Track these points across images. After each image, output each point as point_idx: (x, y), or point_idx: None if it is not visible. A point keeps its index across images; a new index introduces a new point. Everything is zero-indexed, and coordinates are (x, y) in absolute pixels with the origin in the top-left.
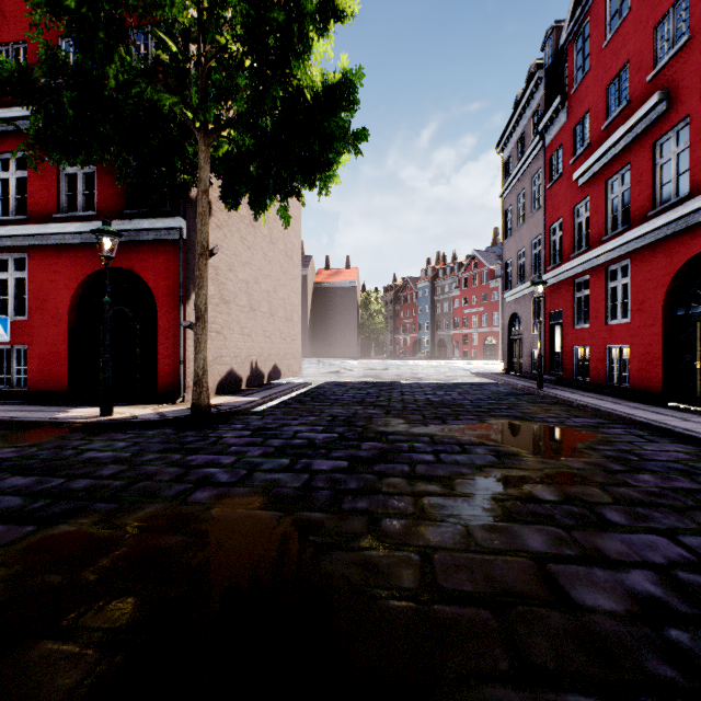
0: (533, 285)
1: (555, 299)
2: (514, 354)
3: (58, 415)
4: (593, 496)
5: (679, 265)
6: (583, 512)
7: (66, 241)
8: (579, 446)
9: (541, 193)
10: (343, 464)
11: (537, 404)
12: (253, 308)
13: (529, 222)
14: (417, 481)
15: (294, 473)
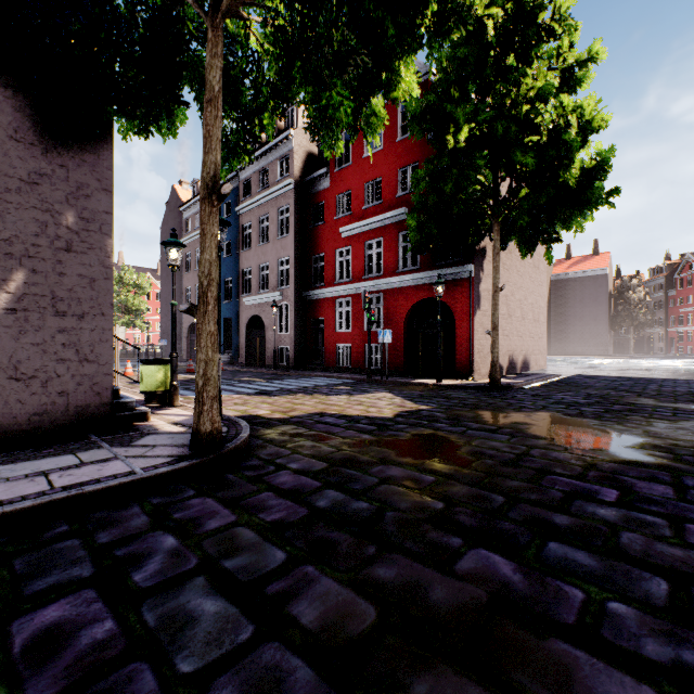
0: None
1: None
2: None
3: (414, 381)
4: None
5: None
6: None
7: (402, 285)
8: None
9: None
10: (600, 410)
11: None
12: (510, 315)
13: None
14: (651, 419)
15: (570, 410)
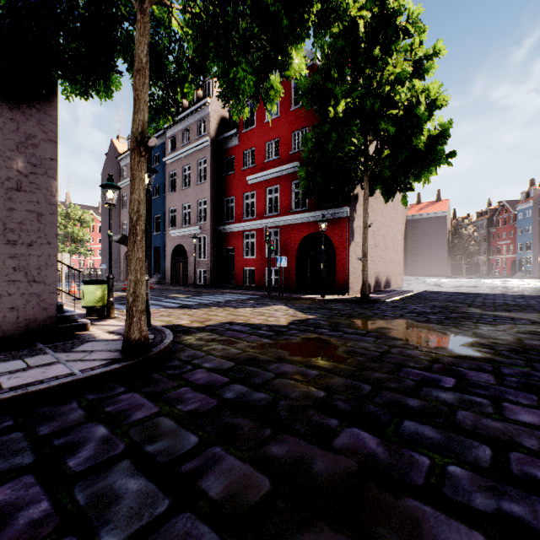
0: None
1: None
2: None
3: (304, 296)
4: None
5: None
6: None
7: (295, 222)
8: None
9: None
10: (442, 317)
11: None
12: (376, 245)
13: None
14: (478, 323)
15: (420, 317)
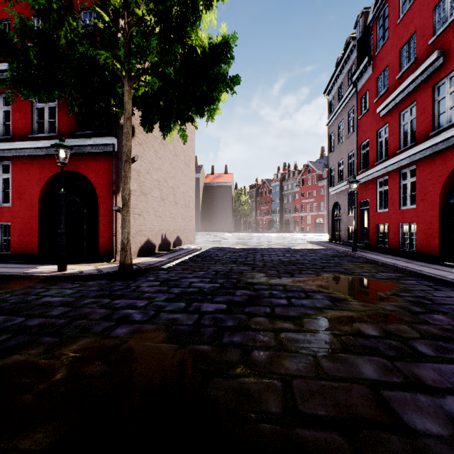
0: (350, 183)
1: (364, 192)
2: (336, 229)
3: (29, 271)
4: (405, 332)
5: (451, 169)
6: (400, 345)
7: (36, 153)
8: (388, 293)
9: (354, 122)
10: (223, 307)
11: (354, 263)
12: (163, 198)
13: (346, 142)
14: (276, 320)
15: (188, 314)
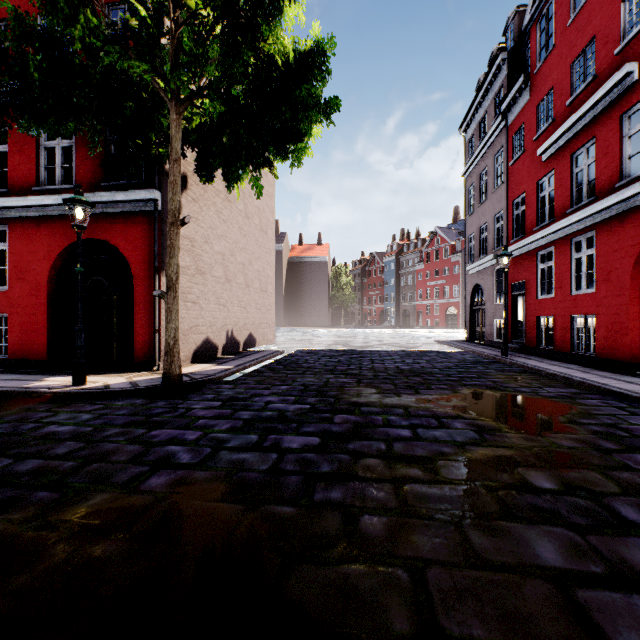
0: (499, 257)
1: (518, 271)
2: (476, 323)
3: (31, 384)
4: (596, 484)
5: None
6: (591, 505)
7: (45, 213)
8: (562, 419)
9: (504, 170)
10: (315, 441)
11: (505, 373)
12: (229, 279)
13: (492, 198)
14: (396, 463)
15: (261, 452)
